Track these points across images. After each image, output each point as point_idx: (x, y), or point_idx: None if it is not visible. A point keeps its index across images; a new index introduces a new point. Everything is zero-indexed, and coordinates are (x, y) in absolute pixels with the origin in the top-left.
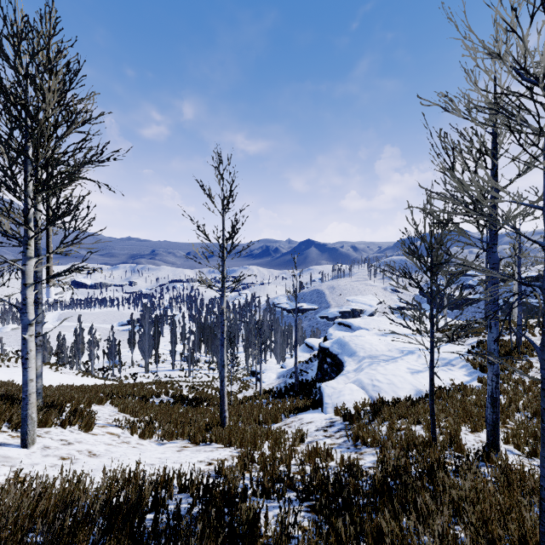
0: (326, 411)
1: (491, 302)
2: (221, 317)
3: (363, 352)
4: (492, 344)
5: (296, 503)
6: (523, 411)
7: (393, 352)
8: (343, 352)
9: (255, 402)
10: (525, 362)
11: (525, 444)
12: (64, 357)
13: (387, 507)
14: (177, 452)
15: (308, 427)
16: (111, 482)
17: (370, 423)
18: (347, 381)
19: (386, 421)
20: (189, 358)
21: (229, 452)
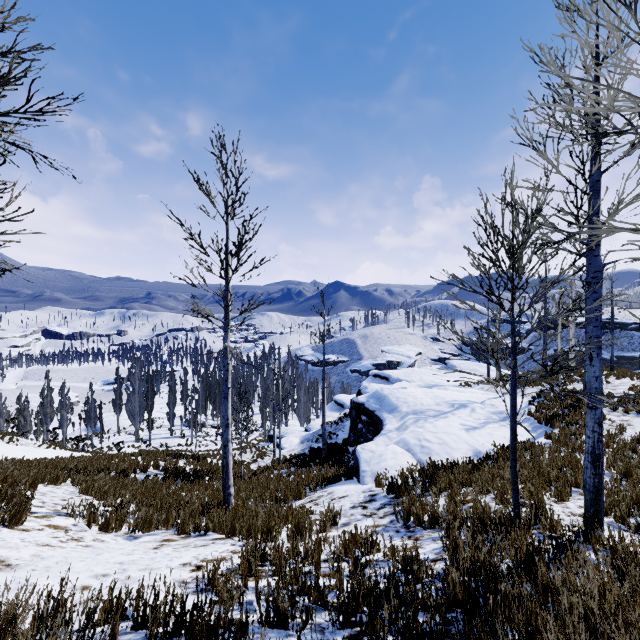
0: (364, 481)
1: (592, 324)
2: (224, 359)
3: (406, 407)
4: (594, 381)
5: (330, 634)
6: (611, 472)
7: (442, 405)
8: (382, 408)
9: (272, 473)
10: None
11: (630, 516)
12: (26, 424)
13: (481, 639)
14: (153, 550)
15: (341, 503)
16: (2, 624)
17: (424, 495)
18: (389, 443)
19: (443, 492)
20: (191, 422)
21: (231, 546)
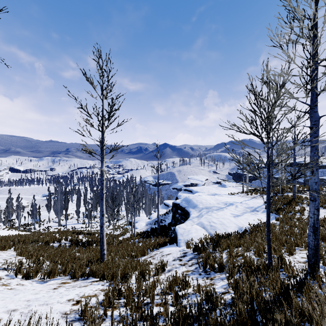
0: (180, 245)
1: (313, 152)
2: (101, 177)
3: (201, 205)
4: (314, 185)
5: None
6: None
7: (220, 204)
8: (189, 206)
9: (130, 241)
10: (300, 207)
11: None
12: None
13: None
14: (52, 290)
15: (167, 257)
16: None
17: (214, 252)
18: (193, 224)
19: (224, 250)
20: (88, 215)
21: (101, 286)
